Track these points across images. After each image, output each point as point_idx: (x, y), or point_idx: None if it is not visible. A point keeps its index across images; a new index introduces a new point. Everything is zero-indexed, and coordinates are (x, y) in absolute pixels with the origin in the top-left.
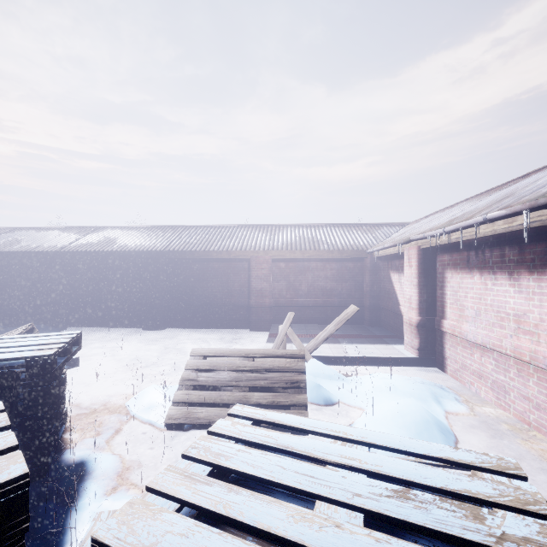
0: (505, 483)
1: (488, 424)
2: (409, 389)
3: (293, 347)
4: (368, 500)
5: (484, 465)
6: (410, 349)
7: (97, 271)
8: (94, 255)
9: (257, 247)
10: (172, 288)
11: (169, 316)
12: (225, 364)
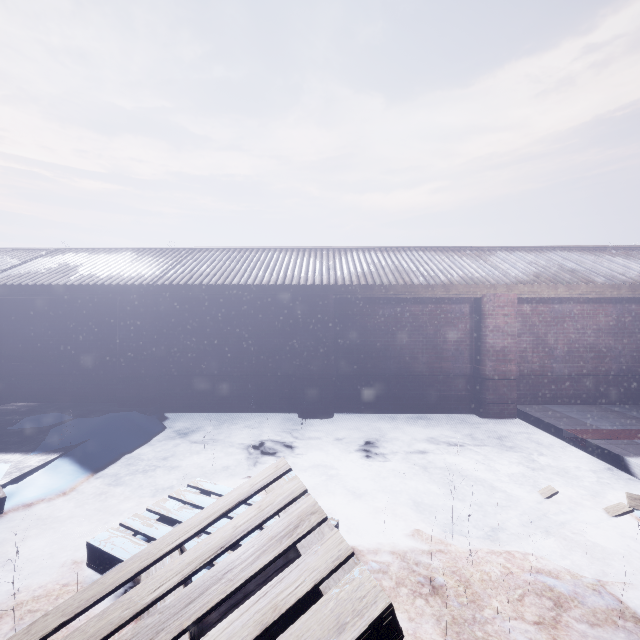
0: None
1: None
2: None
3: None
4: None
5: None
6: None
7: (213, 318)
8: (214, 292)
9: (492, 279)
10: (342, 347)
11: (338, 393)
12: None
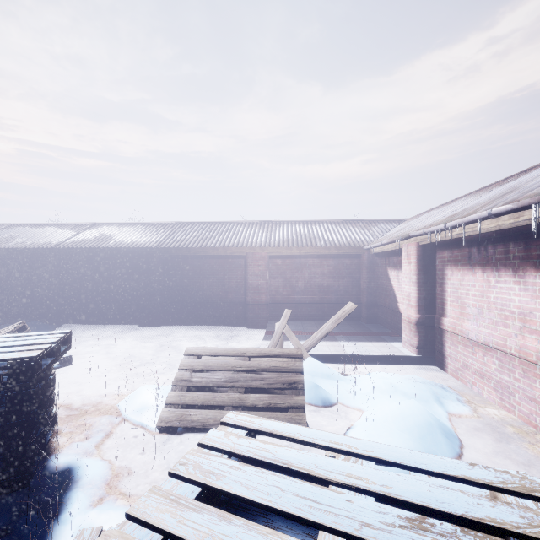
0: (533, 509)
1: (493, 426)
2: (410, 389)
3: (290, 345)
4: (379, 532)
5: (506, 486)
6: (409, 347)
7: (92, 268)
8: (90, 252)
9: (254, 243)
10: (168, 285)
11: (165, 313)
12: (220, 364)
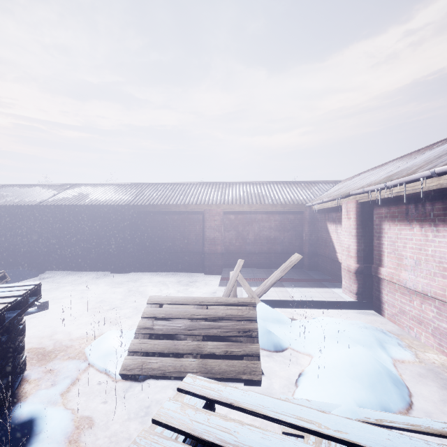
0: None
1: (435, 372)
2: (355, 335)
3: (243, 291)
4: None
5: None
6: (349, 293)
7: (71, 222)
8: (68, 209)
9: (210, 201)
10: (136, 237)
11: (134, 261)
12: (180, 312)
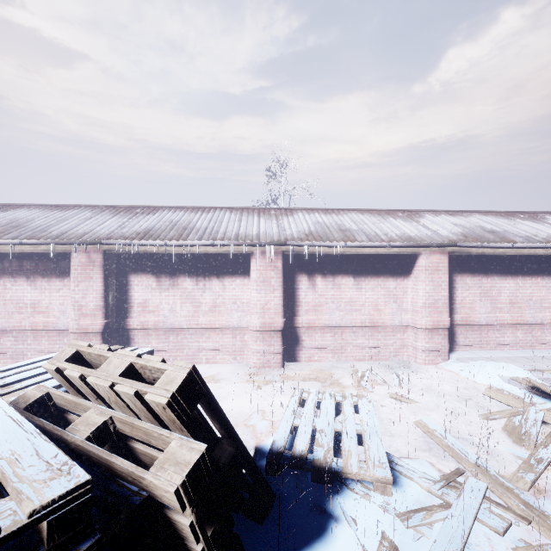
0: None
1: None
2: None
3: None
4: None
5: None
6: None
7: None
8: None
9: None
10: None
11: None
12: None
